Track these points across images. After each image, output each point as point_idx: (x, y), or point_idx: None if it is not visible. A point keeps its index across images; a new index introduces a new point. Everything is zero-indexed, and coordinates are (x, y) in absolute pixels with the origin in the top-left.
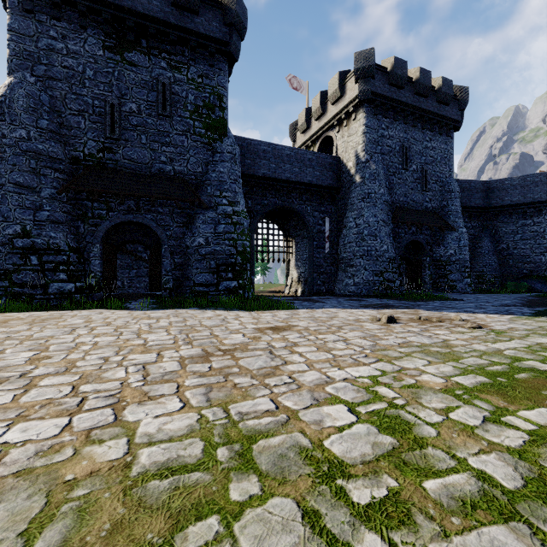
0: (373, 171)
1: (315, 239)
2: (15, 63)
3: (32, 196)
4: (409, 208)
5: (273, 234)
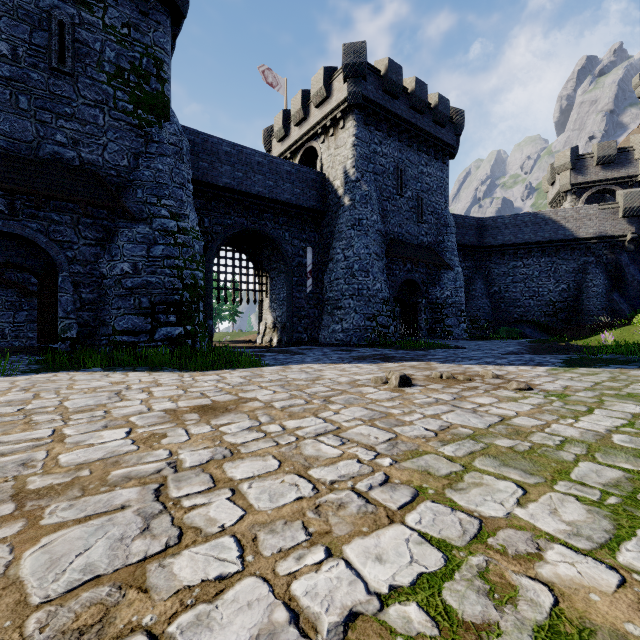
0: (364, 192)
1: (295, 274)
2: None
3: None
4: (404, 241)
5: (241, 266)
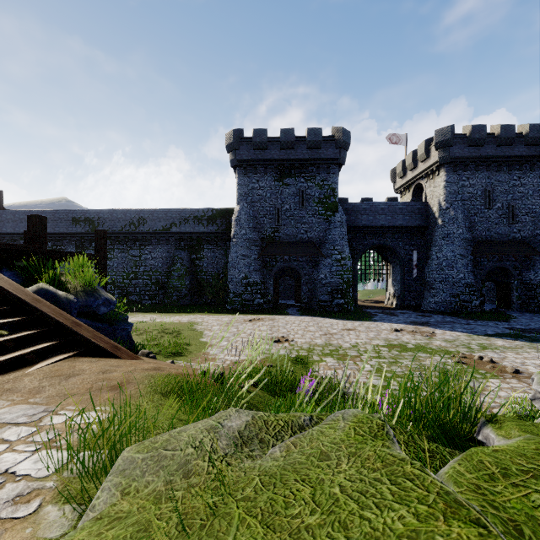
0: (451, 216)
1: (406, 266)
2: (240, 199)
3: (248, 259)
4: (493, 240)
5: (374, 261)
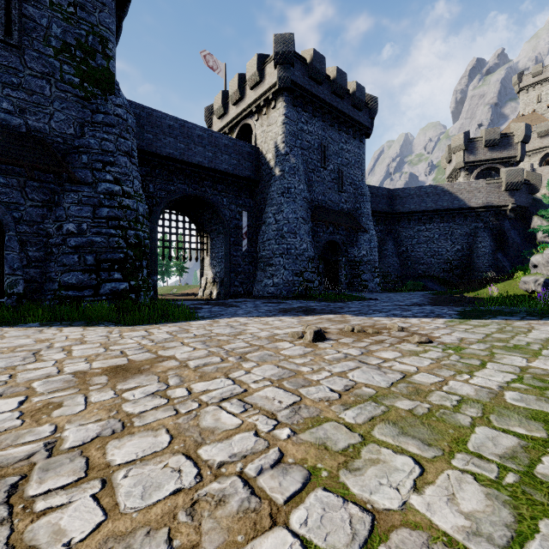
0: (292, 165)
1: (232, 235)
2: None
3: None
4: (327, 207)
5: (184, 228)
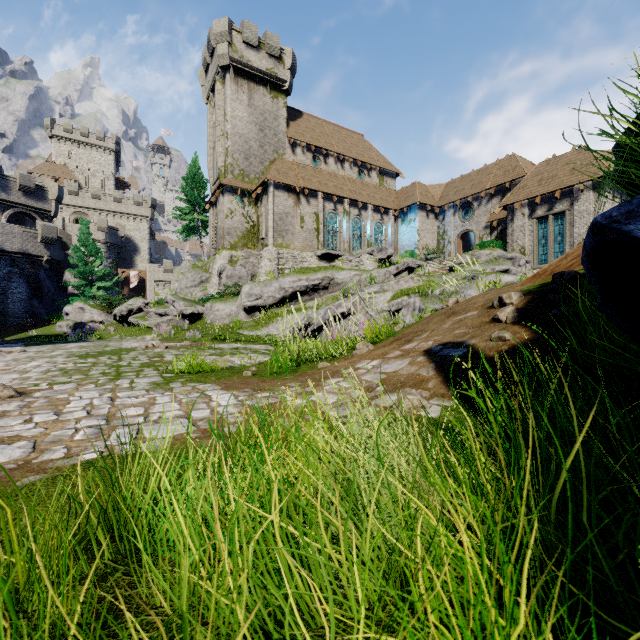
0: None
1: None
2: None
3: None
4: None
5: None
